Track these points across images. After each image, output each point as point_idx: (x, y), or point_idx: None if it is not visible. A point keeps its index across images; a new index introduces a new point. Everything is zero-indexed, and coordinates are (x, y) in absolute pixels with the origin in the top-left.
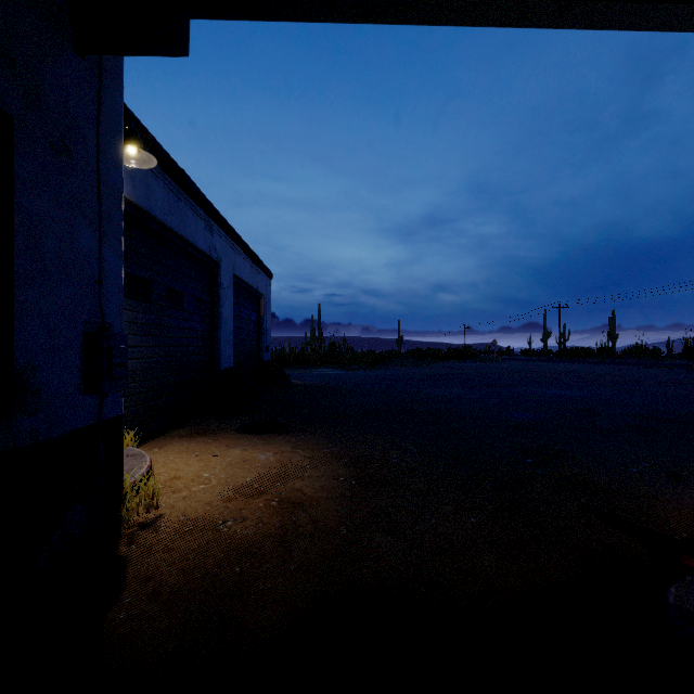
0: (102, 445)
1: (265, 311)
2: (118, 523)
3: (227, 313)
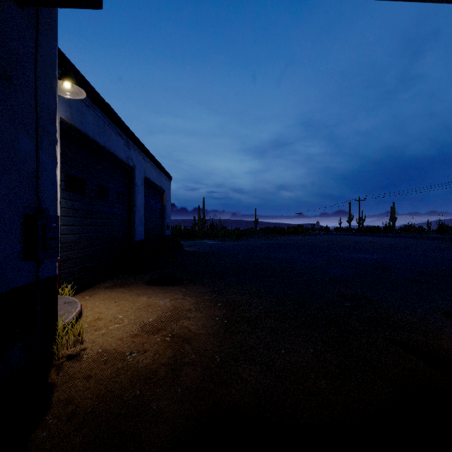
0: (39, 298)
1: (166, 202)
2: (52, 355)
3: (140, 203)
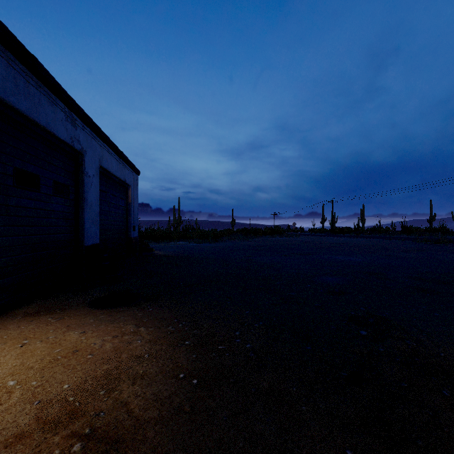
0: None
1: (132, 199)
2: None
3: (92, 198)
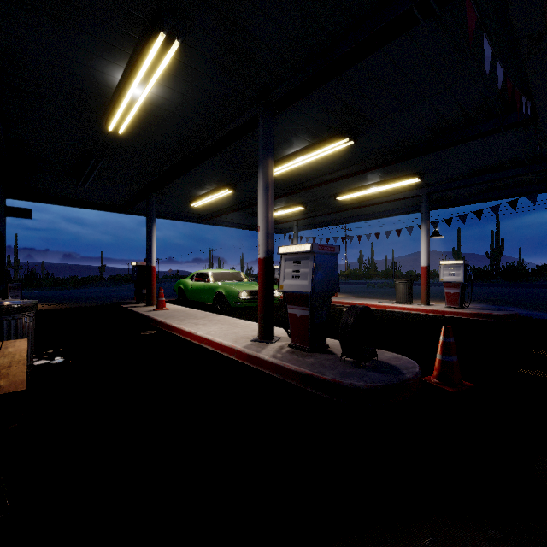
0: None
1: None
2: None
3: None
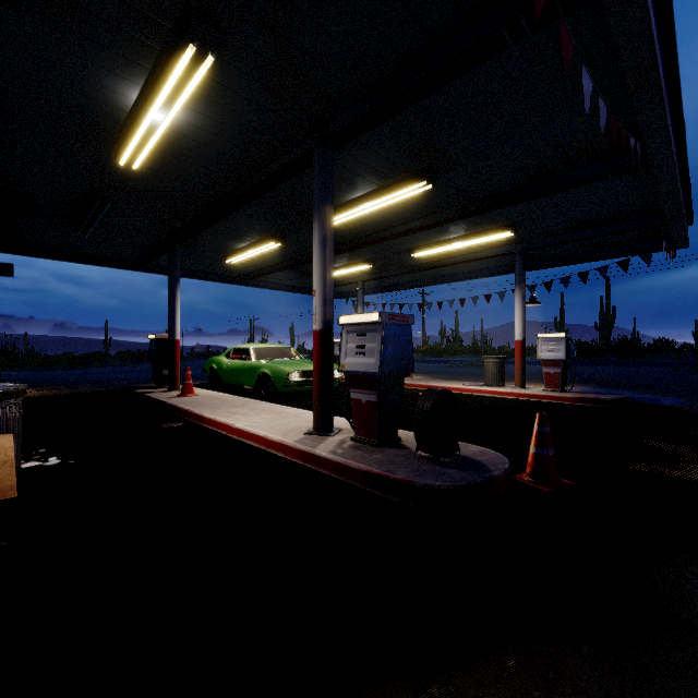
0: None
1: None
2: None
3: None
